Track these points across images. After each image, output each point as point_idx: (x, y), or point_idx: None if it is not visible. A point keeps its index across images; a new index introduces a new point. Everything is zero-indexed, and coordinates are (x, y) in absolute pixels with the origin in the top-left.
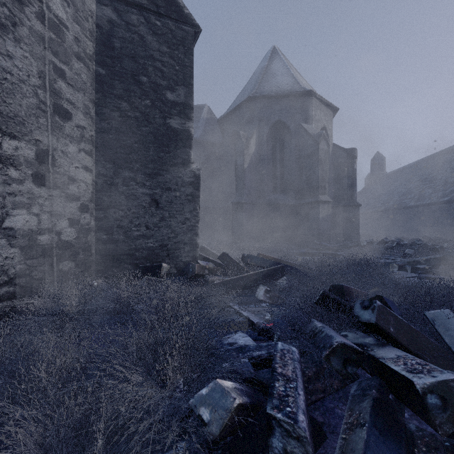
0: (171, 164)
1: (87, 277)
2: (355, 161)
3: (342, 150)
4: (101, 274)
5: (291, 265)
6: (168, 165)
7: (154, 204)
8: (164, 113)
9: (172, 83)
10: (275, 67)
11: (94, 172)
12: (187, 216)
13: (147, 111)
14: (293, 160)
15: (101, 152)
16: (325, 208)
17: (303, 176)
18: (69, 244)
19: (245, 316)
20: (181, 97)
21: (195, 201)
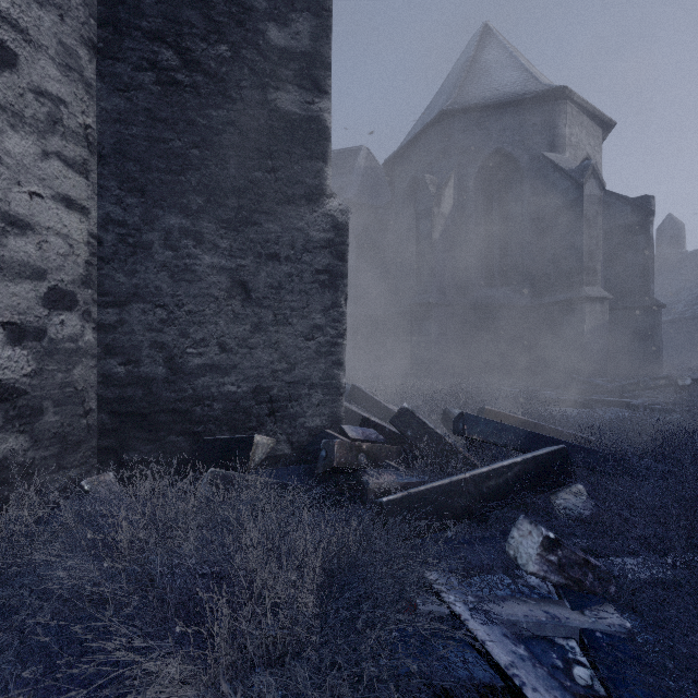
0: (279, 199)
1: (70, 467)
2: (651, 220)
3: (623, 200)
4: (113, 459)
5: (564, 438)
6: (272, 201)
7: (238, 293)
8: (263, 78)
9: (280, 5)
10: (489, 57)
11: (95, 214)
12: (317, 321)
13: (221, 70)
14: (526, 223)
15: (111, 169)
16: (596, 311)
17: (546, 253)
18: (6, 389)
19: (500, 665)
20: (304, 39)
21: (336, 287)
